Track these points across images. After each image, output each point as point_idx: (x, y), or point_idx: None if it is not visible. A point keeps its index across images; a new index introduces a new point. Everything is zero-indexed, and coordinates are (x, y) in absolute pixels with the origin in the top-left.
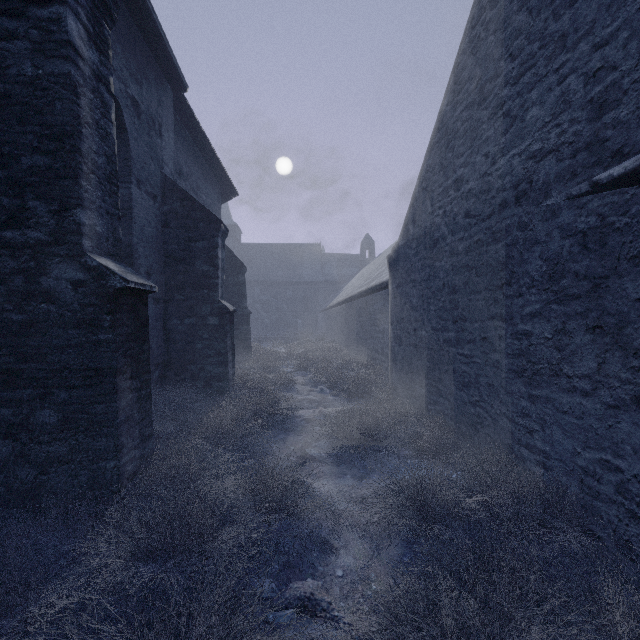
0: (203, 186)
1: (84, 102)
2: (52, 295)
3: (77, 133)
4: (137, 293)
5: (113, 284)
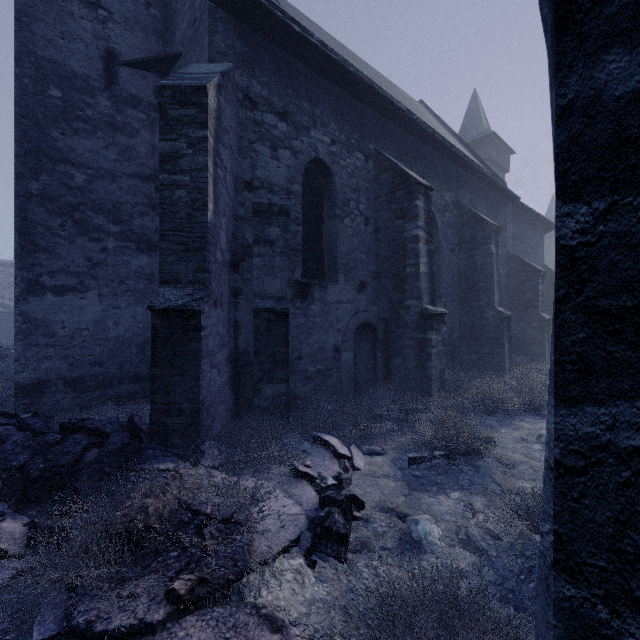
0: (529, 234)
1: (494, 266)
2: (487, 319)
3: (493, 276)
4: (508, 317)
5: (503, 316)
